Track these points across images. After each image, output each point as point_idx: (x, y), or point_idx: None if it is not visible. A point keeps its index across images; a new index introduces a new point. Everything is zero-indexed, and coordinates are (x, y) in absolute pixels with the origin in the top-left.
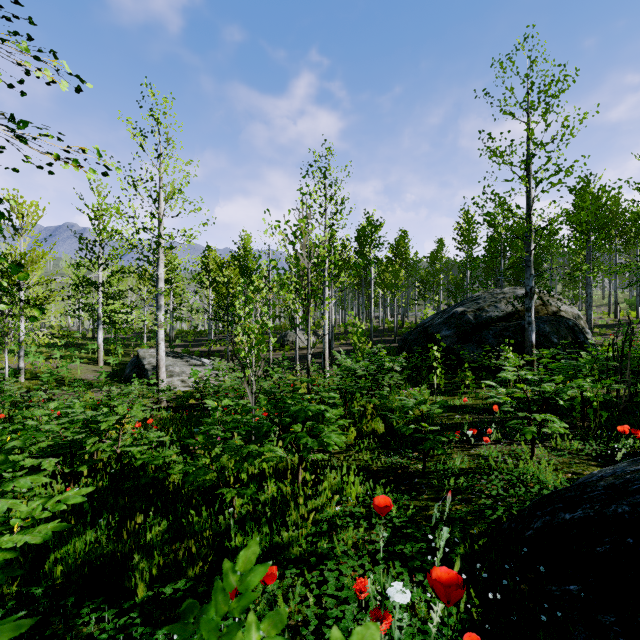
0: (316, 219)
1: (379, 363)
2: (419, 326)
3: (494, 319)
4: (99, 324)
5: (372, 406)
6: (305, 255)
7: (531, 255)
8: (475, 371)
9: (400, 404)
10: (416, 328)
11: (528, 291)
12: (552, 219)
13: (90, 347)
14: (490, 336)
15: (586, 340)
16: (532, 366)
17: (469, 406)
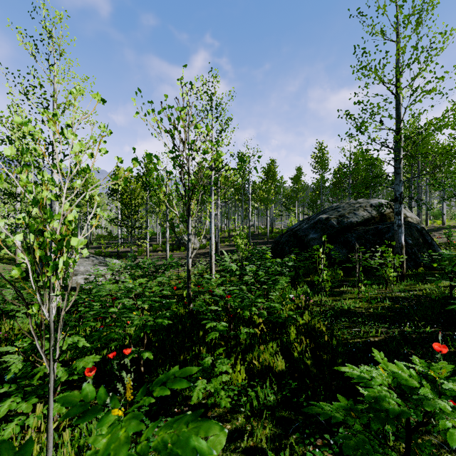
0: (203, 136)
1: (267, 268)
2: (289, 230)
3: (354, 224)
4: (17, 229)
5: (261, 320)
6: (185, 148)
7: (401, 163)
8: (341, 268)
9: (293, 316)
10: (286, 232)
11: (398, 196)
12: (430, 123)
13: (12, 249)
14: (353, 238)
15: (433, 241)
16: (402, 265)
17: (360, 311)
